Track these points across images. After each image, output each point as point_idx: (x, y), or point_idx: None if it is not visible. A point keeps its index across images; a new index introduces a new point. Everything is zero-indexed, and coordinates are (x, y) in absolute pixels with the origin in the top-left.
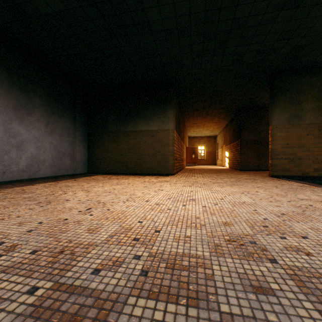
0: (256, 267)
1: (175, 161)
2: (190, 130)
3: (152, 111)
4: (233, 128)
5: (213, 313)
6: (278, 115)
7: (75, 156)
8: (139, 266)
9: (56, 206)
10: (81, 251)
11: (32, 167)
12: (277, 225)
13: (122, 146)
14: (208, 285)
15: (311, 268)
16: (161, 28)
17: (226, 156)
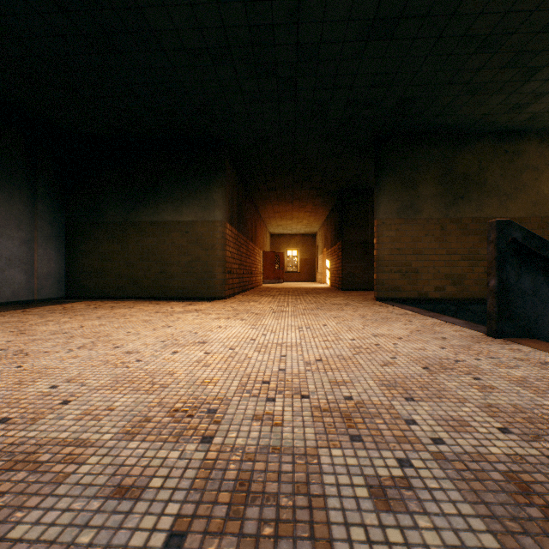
0: (166, 453)
1: (229, 275)
2: (272, 223)
3: (186, 188)
4: (334, 222)
5: None
6: (385, 204)
7: (35, 267)
8: None
9: None
10: None
11: None
12: (287, 379)
13: (132, 248)
14: (42, 492)
15: (255, 446)
16: (179, 46)
17: (327, 267)
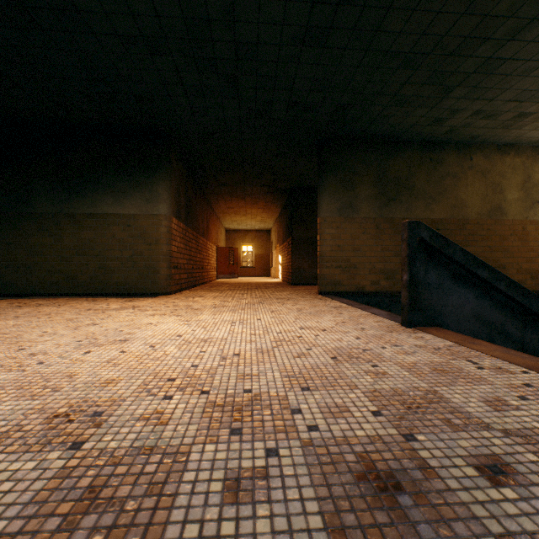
0: (21, 464)
1: (175, 270)
2: (226, 218)
3: (127, 180)
4: (286, 219)
5: None
6: (327, 203)
7: None
8: None
9: None
10: None
11: None
12: (195, 375)
13: (66, 241)
14: None
15: (127, 448)
16: (110, 30)
17: (280, 263)
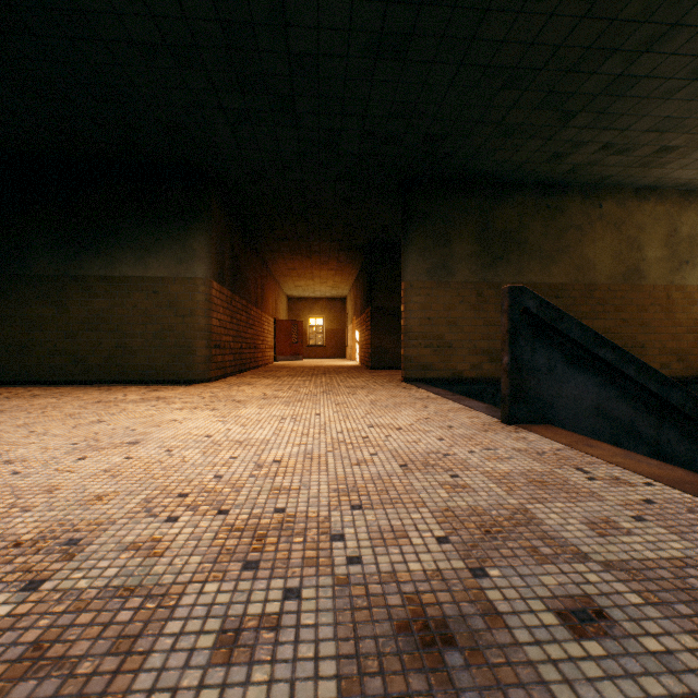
0: None
1: (217, 350)
2: (288, 283)
3: (154, 232)
4: (364, 283)
5: None
6: (414, 263)
7: None
8: None
9: None
10: None
11: None
12: (216, 490)
13: (73, 313)
14: None
15: (101, 589)
16: (125, 36)
17: (357, 340)
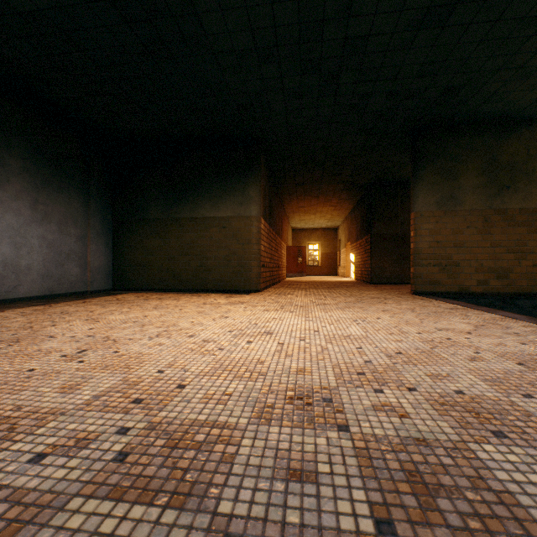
0: (311, 439)
1: (263, 269)
2: (295, 218)
3: (223, 185)
4: (361, 215)
5: (202, 516)
6: (424, 196)
7: (88, 261)
8: (118, 445)
9: (25, 348)
10: (29, 425)
11: (6, 280)
12: (380, 371)
13: (172, 243)
14: (220, 471)
15: (396, 437)
16: (229, 48)
17: (351, 261)
